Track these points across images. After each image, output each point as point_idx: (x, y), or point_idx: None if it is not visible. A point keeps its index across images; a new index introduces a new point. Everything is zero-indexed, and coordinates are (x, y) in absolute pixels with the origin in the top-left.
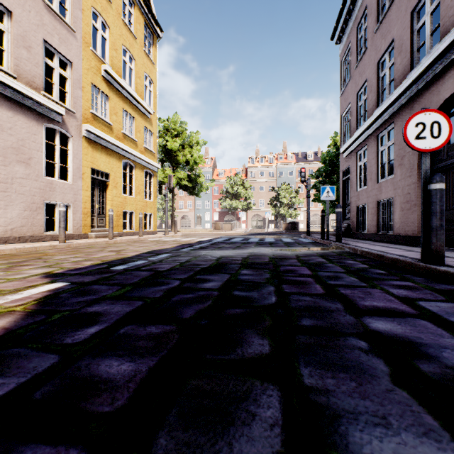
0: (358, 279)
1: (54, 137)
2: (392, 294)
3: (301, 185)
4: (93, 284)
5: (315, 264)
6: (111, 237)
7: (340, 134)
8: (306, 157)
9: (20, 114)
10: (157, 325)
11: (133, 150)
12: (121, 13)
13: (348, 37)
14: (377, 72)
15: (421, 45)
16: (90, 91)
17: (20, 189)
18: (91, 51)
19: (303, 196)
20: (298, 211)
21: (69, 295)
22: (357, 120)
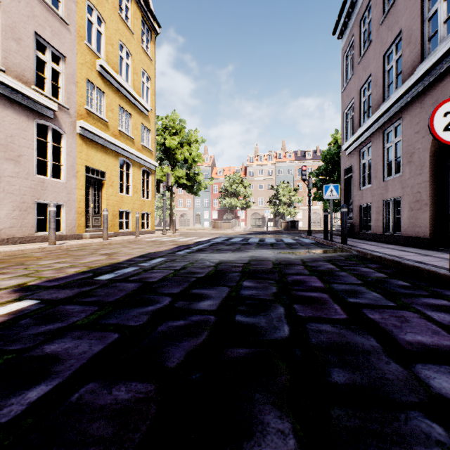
0: (382, 296)
1: (47, 134)
2: (433, 320)
3: (300, 183)
4: (66, 302)
5: (325, 272)
6: (106, 238)
7: (342, 131)
8: (305, 155)
9: (9, 109)
10: (128, 384)
11: (129, 147)
12: (117, 7)
13: (351, 31)
14: (383, 65)
15: (433, 35)
16: (84, 86)
17: (8, 188)
18: (86, 45)
19: (302, 194)
20: (297, 210)
21: (30, 321)
22: (361, 117)
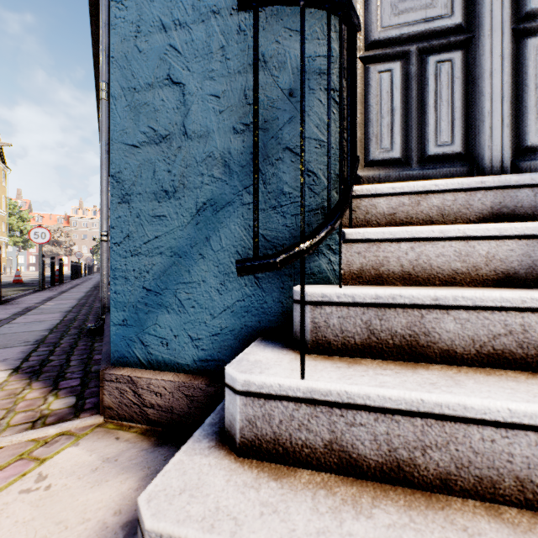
0: None
1: None
2: None
3: None
4: None
5: None
6: (6, 274)
7: None
8: None
9: None
10: None
11: (1, 236)
12: None
13: None
14: None
15: None
16: None
17: None
18: None
19: None
20: None
21: None
22: None
